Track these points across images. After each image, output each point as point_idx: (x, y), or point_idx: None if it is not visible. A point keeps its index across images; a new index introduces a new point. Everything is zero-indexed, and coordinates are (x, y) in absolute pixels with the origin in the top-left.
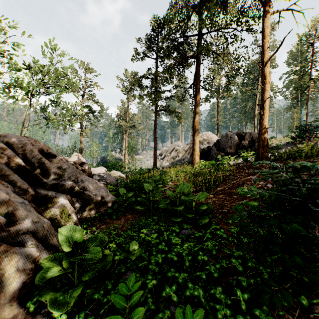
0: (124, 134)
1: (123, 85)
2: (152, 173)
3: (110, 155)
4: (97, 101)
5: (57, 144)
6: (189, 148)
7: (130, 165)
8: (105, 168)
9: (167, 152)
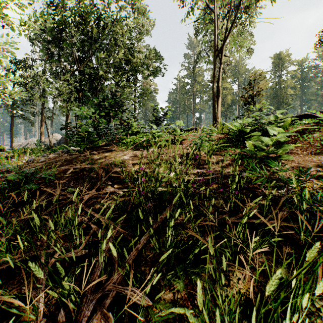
0: None
1: None
2: None
3: None
4: None
5: None
6: None
7: None
8: None
9: (21, 146)
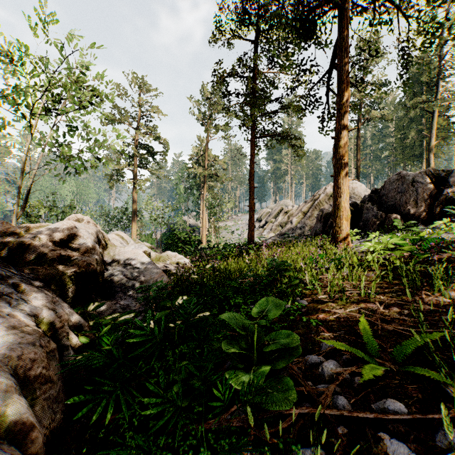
0: (202, 189)
1: (200, 111)
2: (246, 260)
3: (180, 221)
4: (159, 137)
5: (100, 205)
6: (312, 207)
7: (211, 236)
8: (147, 248)
9: (269, 215)
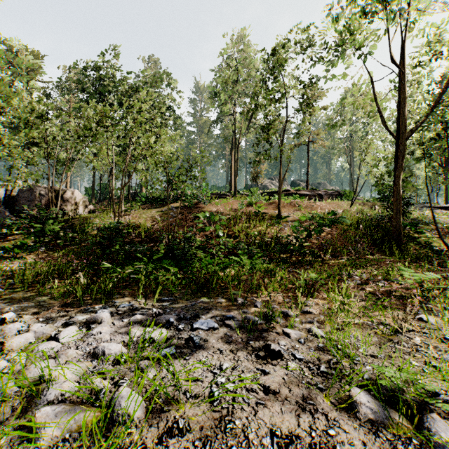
0: None
1: None
2: None
3: None
4: None
5: None
6: None
7: None
8: None
9: None
